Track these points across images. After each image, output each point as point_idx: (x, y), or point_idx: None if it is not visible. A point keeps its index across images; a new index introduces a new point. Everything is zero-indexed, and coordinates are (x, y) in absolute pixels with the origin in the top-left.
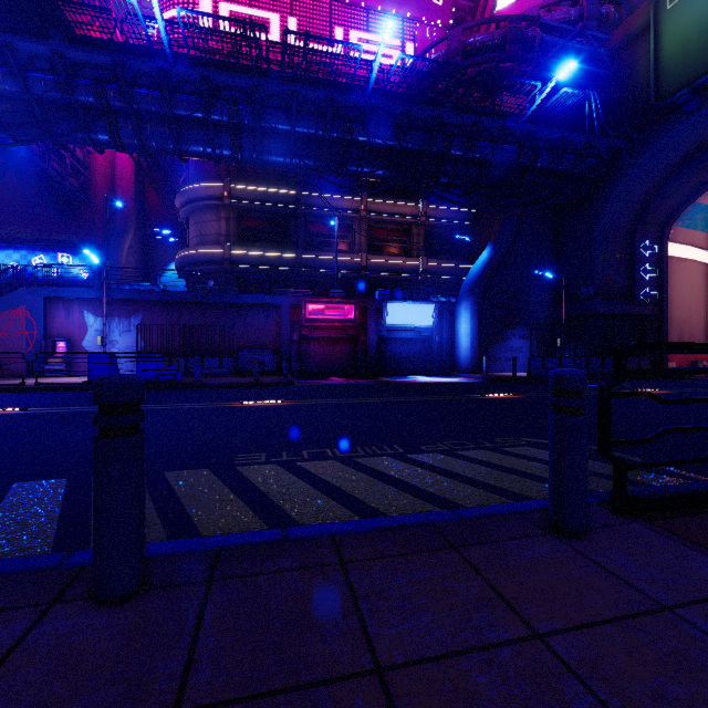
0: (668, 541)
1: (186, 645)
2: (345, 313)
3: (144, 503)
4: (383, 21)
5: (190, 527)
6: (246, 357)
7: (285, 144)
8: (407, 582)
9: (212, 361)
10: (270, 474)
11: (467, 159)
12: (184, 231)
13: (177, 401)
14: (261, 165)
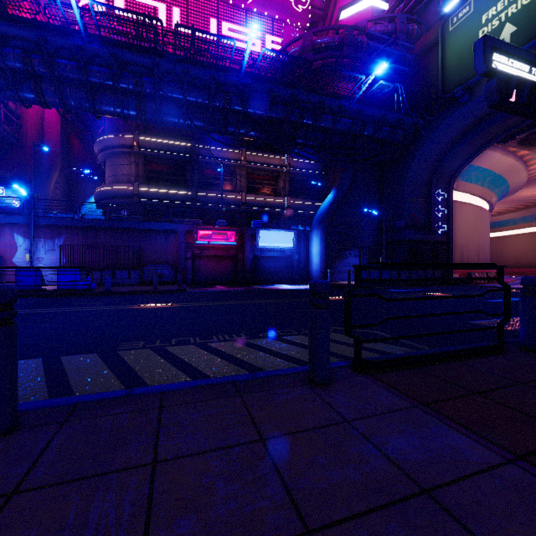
0: (375, 385)
1: (33, 458)
2: (228, 237)
3: (16, 372)
4: (258, 20)
5: (69, 392)
6: (149, 271)
7: (180, 109)
8: (198, 416)
9: (123, 273)
10: (142, 355)
11: (316, 127)
12: (102, 171)
13: (88, 304)
14: (161, 124)
